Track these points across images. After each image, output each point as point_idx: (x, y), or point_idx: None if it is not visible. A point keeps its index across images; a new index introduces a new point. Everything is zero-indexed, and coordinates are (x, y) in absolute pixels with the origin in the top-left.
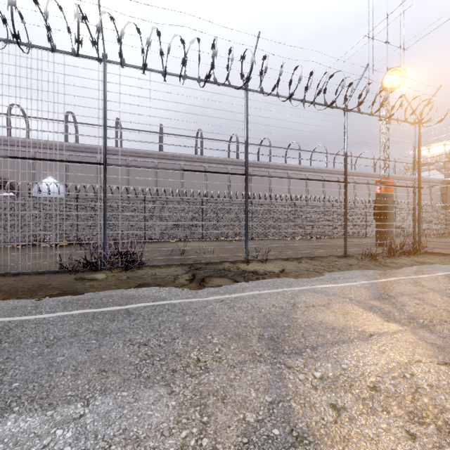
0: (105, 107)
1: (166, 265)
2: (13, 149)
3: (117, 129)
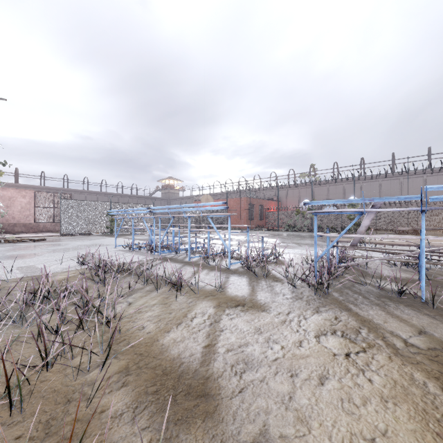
0: (408, 185)
1: (433, 235)
2: (335, 185)
3: (392, 161)
